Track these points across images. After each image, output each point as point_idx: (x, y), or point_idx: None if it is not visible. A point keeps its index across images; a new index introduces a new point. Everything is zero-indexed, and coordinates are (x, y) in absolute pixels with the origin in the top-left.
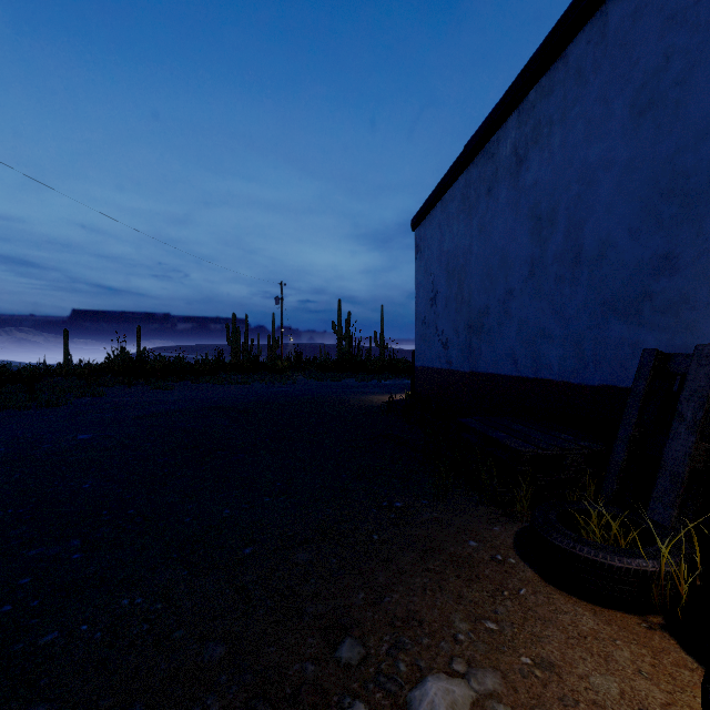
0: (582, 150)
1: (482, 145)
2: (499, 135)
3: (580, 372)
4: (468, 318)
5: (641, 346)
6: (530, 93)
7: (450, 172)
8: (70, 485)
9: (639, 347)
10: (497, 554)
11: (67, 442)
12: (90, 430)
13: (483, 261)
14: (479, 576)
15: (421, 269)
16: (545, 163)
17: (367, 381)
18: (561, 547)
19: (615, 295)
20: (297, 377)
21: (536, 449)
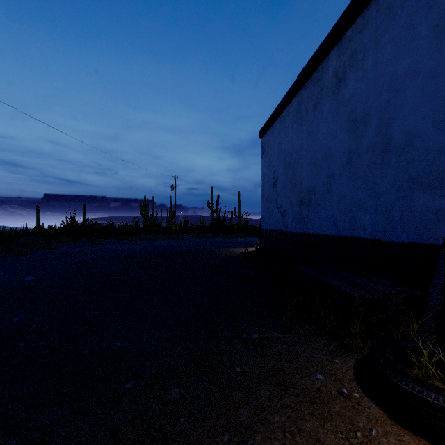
0: (391, 66)
1: (310, 74)
2: (323, 65)
3: (389, 232)
4: (300, 196)
5: (444, 212)
6: (348, 31)
7: (287, 95)
8: (4, 318)
9: (442, 213)
10: (342, 387)
11: (16, 282)
12: (36, 273)
13: (311, 155)
14: (331, 413)
15: (266, 163)
16: (360, 80)
17: (230, 238)
18: (407, 390)
19: (420, 173)
20: (185, 236)
21: (366, 294)
